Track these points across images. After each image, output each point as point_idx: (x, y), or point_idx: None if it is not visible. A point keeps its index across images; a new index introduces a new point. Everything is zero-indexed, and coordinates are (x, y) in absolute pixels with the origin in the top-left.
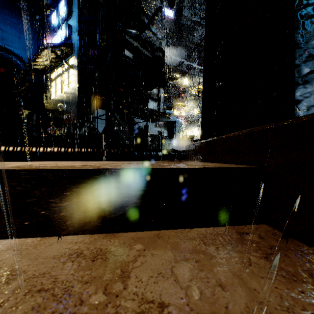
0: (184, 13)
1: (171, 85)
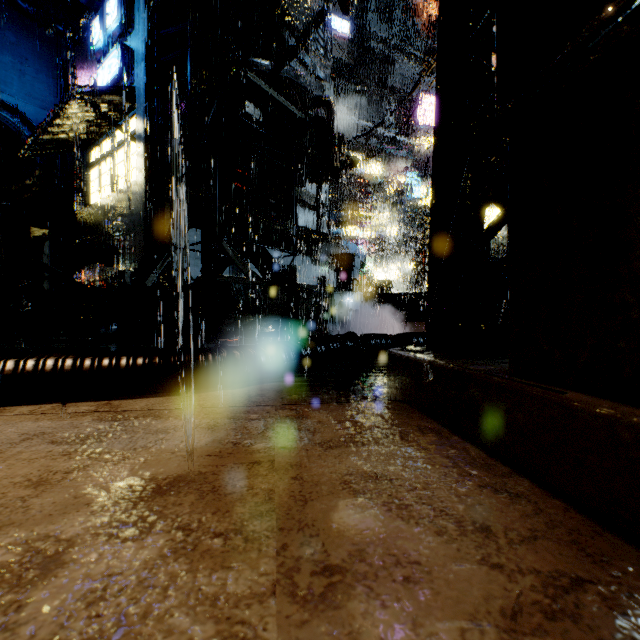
0: (370, 26)
1: (346, 178)
